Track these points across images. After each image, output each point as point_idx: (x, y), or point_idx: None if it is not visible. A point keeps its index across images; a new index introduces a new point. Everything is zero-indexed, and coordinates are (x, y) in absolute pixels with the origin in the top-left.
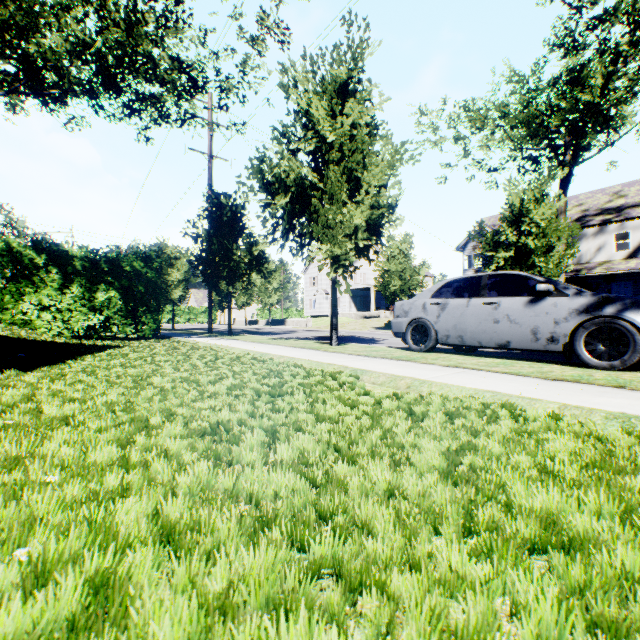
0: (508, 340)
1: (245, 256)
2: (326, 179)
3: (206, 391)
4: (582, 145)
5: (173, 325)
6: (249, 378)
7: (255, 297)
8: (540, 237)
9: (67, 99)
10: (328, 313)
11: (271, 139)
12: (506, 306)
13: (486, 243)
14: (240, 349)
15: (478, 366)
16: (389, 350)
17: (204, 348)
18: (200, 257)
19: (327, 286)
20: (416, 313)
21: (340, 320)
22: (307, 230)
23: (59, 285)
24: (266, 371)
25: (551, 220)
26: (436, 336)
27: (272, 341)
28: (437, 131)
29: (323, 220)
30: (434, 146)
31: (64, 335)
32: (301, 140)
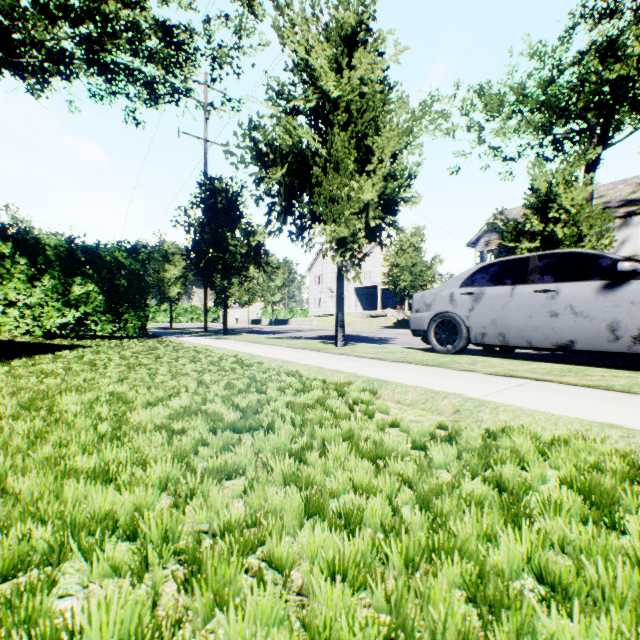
0: (572, 339)
1: (242, 247)
2: (330, 144)
3: (126, 422)
4: (614, 124)
5: (171, 324)
6: (214, 394)
7: (258, 296)
8: (569, 225)
9: (48, 76)
10: (333, 312)
11: (265, 100)
12: (568, 294)
13: (508, 233)
14: (227, 350)
15: (539, 375)
16: (407, 351)
17: (186, 349)
18: (192, 248)
19: (332, 284)
20: (441, 306)
21: (346, 319)
22: (308, 208)
23: (29, 277)
24: (246, 381)
25: (582, 206)
26: (468, 334)
27: (269, 340)
28: (449, 118)
29: (327, 196)
30: (446, 133)
31: (35, 333)
32: (300, 97)
